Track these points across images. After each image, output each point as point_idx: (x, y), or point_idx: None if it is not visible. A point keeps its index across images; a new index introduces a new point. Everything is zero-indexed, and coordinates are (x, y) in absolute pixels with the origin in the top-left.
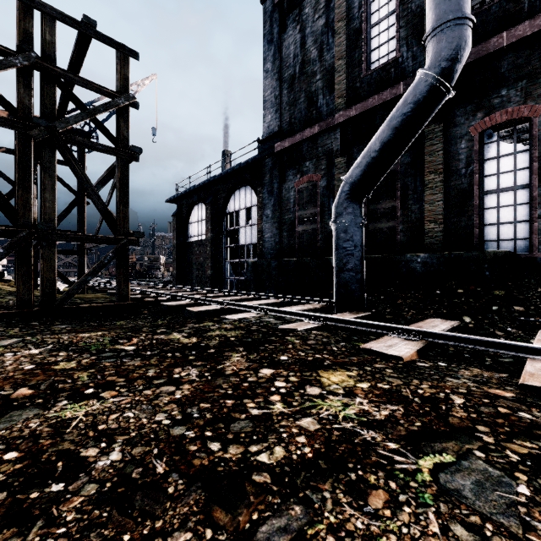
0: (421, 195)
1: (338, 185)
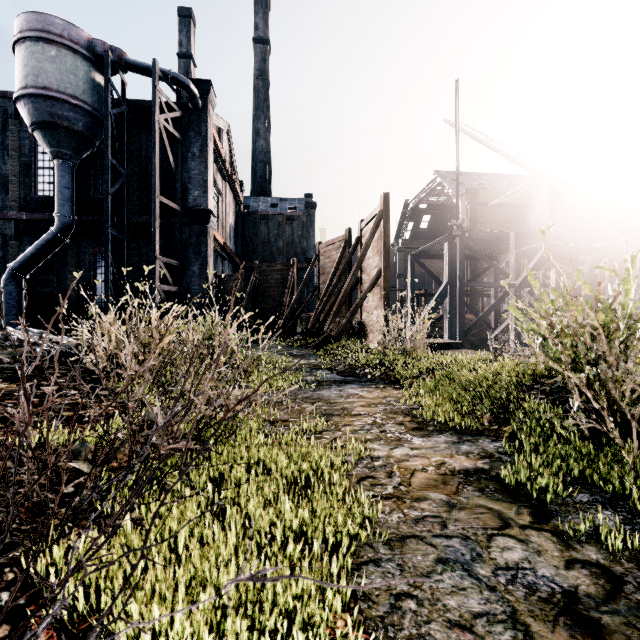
0: (68, 276)
1: (13, 259)
